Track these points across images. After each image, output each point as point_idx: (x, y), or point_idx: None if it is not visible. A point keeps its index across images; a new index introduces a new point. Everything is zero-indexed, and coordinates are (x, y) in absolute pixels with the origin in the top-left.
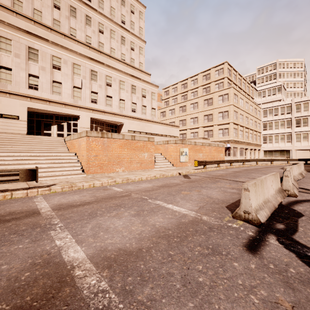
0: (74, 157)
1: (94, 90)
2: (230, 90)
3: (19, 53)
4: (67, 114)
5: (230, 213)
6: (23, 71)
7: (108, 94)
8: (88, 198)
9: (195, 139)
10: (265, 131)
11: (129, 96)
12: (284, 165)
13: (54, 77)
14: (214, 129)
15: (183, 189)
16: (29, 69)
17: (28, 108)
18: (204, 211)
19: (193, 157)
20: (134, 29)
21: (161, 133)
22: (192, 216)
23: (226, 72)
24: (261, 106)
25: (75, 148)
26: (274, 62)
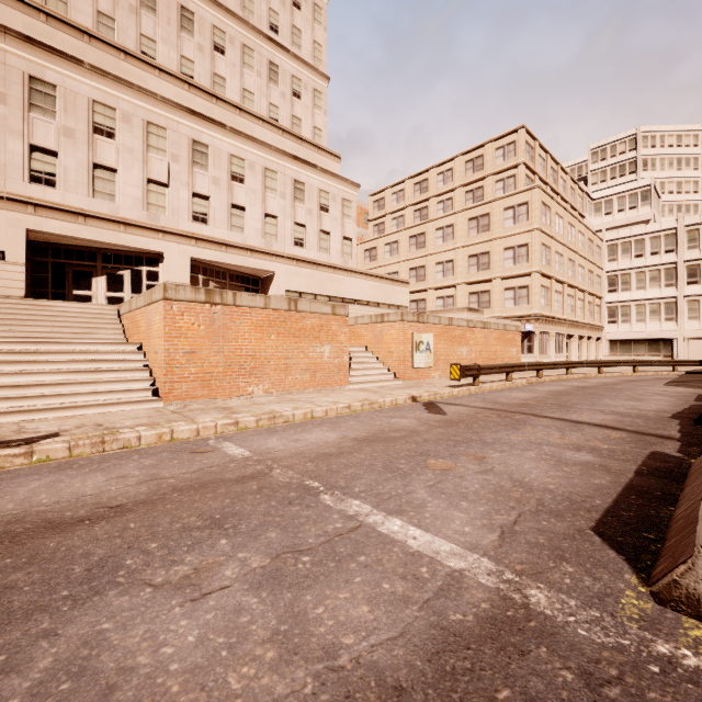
0: (136, 356)
1: (201, 190)
2: (532, 195)
3: (4, 90)
4: (132, 248)
5: (626, 567)
6: (16, 139)
7: (235, 200)
8: (129, 487)
9: (450, 312)
10: (613, 294)
11: (287, 208)
12: (668, 377)
13: (96, 155)
14: (494, 288)
15: (432, 451)
16: (31, 133)
17: (31, 231)
18: (526, 558)
19: (444, 355)
20: (301, 47)
21: (366, 299)
22: (486, 585)
23: (524, 151)
24: (603, 235)
25: (141, 332)
26: (631, 134)
